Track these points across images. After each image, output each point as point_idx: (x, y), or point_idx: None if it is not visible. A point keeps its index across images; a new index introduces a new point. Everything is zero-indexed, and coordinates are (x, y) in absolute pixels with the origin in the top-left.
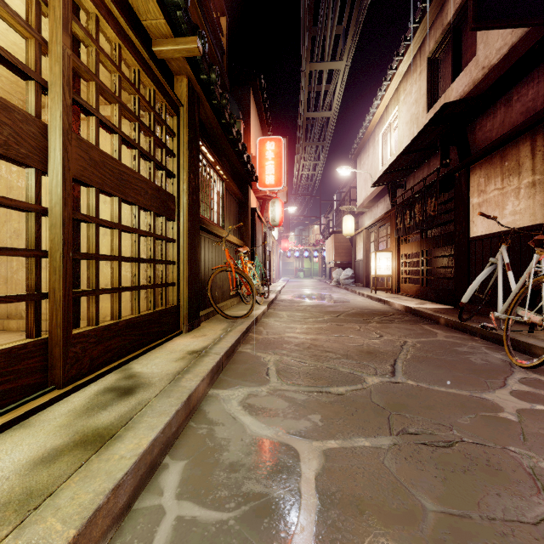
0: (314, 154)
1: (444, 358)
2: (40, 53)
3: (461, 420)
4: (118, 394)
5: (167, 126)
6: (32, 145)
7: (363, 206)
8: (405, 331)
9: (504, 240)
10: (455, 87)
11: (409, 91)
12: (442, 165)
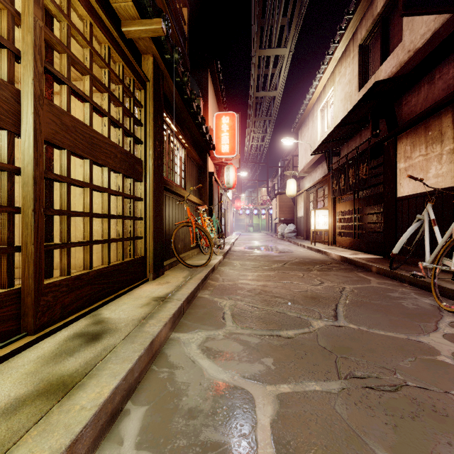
0: (262, 127)
1: (379, 303)
2: (13, 24)
3: (402, 363)
4: (86, 340)
5: (135, 98)
6: (5, 109)
7: (303, 172)
8: (343, 278)
9: (429, 199)
10: (383, 69)
11: (343, 73)
12: (373, 135)
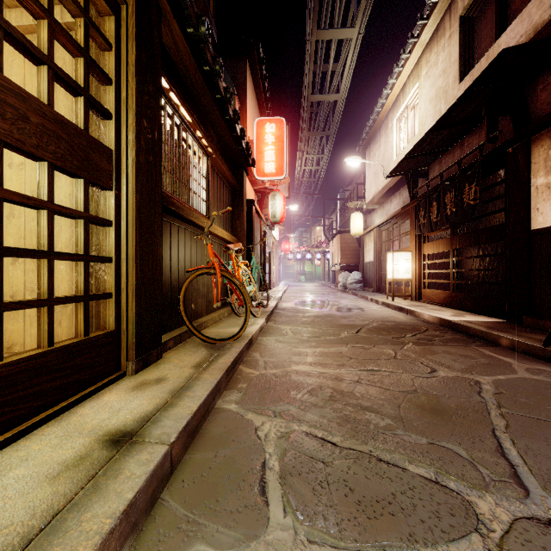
0: (318, 146)
1: None
2: None
3: None
4: None
5: (90, 20)
6: None
7: (373, 203)
8: (463, 361)
9: None
10: (503, 42)
11: (434, 62)
12: (489, 139)
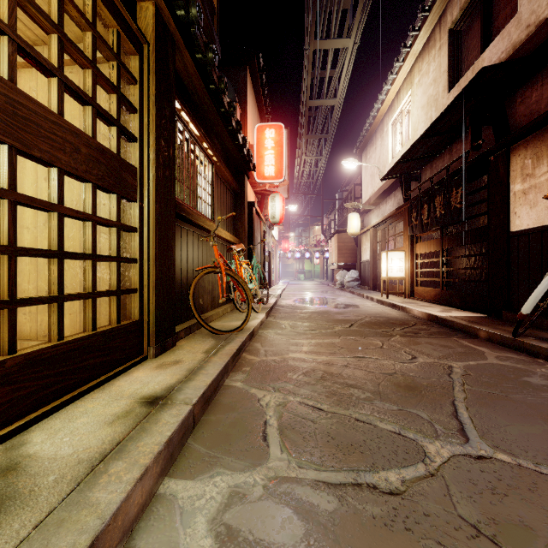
0: (316, 148)
1: (521, 398)
2: None
3: None
4: None
5: (121, 63)
6: None
7: (369, 204)
8: (442, 350)
9: None
10: (487, 57)
11: (425, 71)
12: (473, 147)
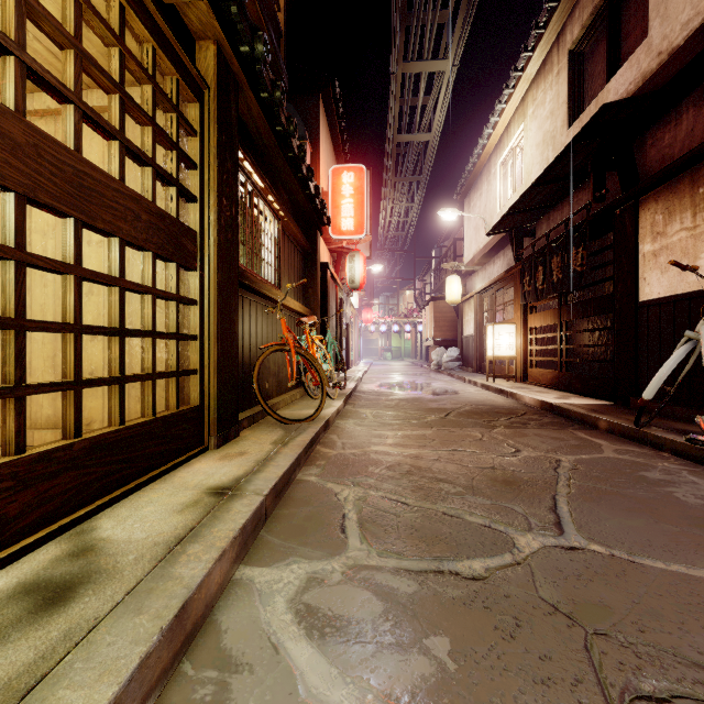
0: (406, 193)
1: (631, 493)
2: None
3: None
4: (35, 605)
5: (181, 114)
6: None
7: (473, 264)
8: (552, 442)
9: None
10: (613, 88)
11: (541, 100)
12: (595, 198)
